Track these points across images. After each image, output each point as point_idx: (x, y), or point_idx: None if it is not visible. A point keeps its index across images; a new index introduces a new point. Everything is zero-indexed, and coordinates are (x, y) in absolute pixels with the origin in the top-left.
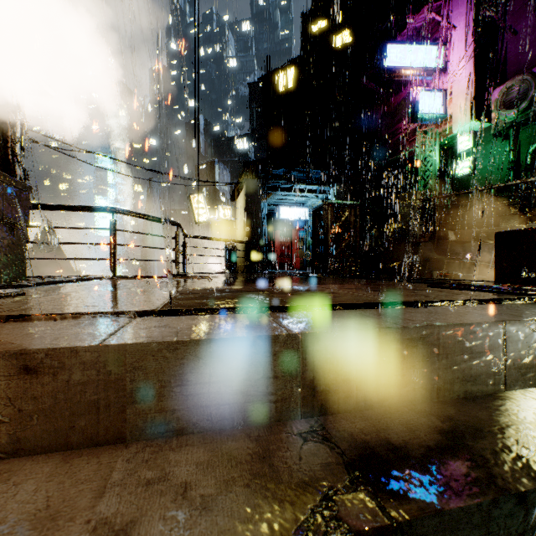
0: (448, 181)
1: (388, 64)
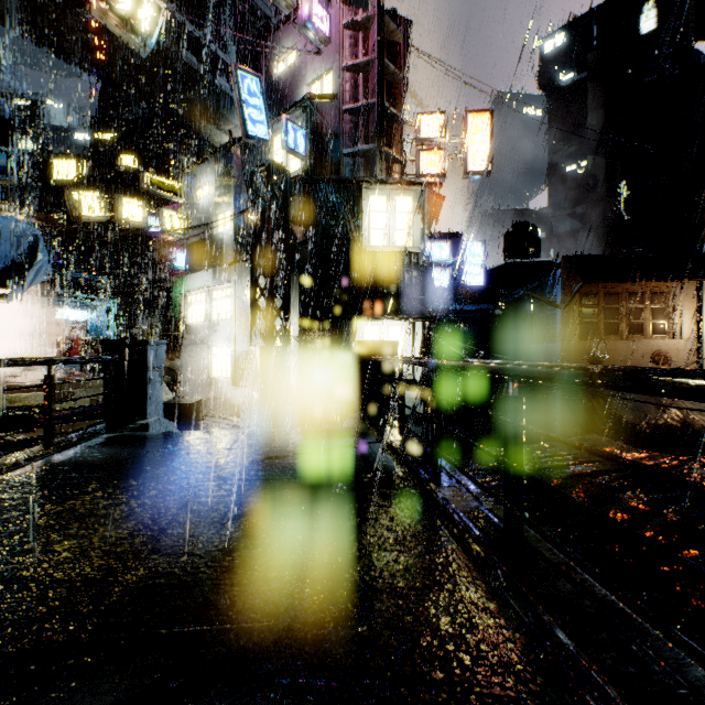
0: None
1: (150, 229)
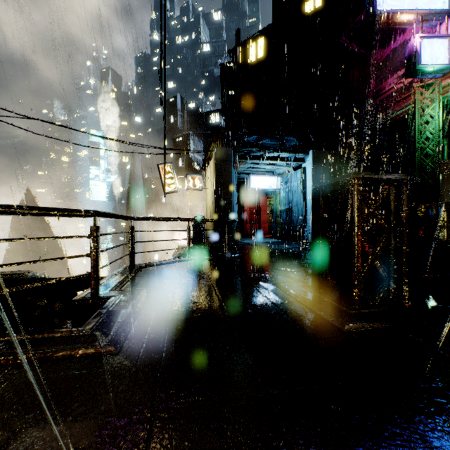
0: (444, 145)
1: (380, 7)
